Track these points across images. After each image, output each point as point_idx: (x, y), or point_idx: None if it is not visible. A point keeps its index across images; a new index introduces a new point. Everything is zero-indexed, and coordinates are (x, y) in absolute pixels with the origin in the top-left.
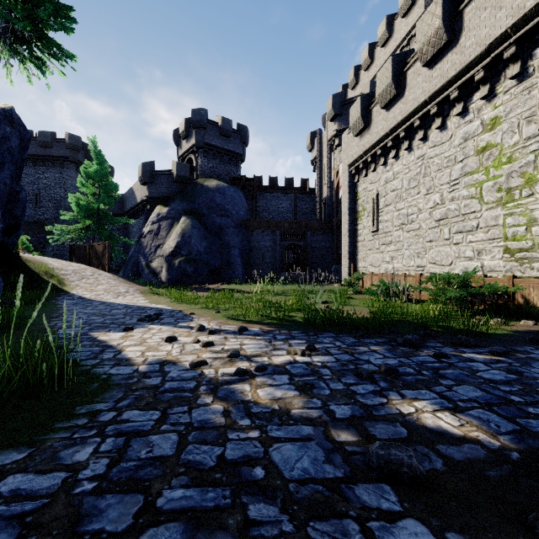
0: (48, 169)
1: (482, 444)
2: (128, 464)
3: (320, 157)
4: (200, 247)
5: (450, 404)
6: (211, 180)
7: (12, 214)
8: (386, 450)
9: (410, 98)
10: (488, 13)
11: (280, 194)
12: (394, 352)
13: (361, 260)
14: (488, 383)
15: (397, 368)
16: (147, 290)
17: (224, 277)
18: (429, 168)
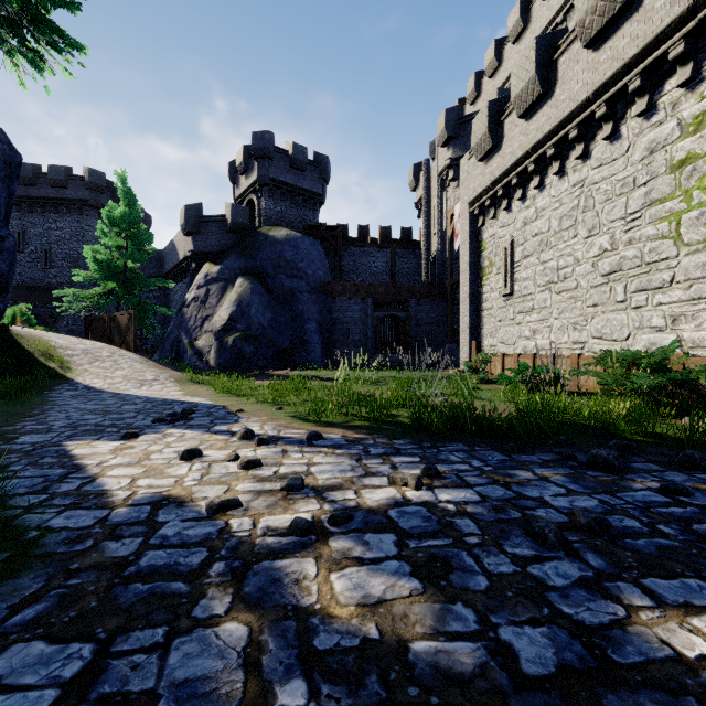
0: (61, 217)
1: None
2: None
3: (427, 198)
4: (263, 319)
5: None
6: (279, 229)
7: None
8: None
9: (563, 98)
10: None
11: (373, 248)
12: (582, 481)
13: (488, 336)
14: None
15: (607, 519)
16: (185, 378)
17: (296, 360)
18: (591, 199)
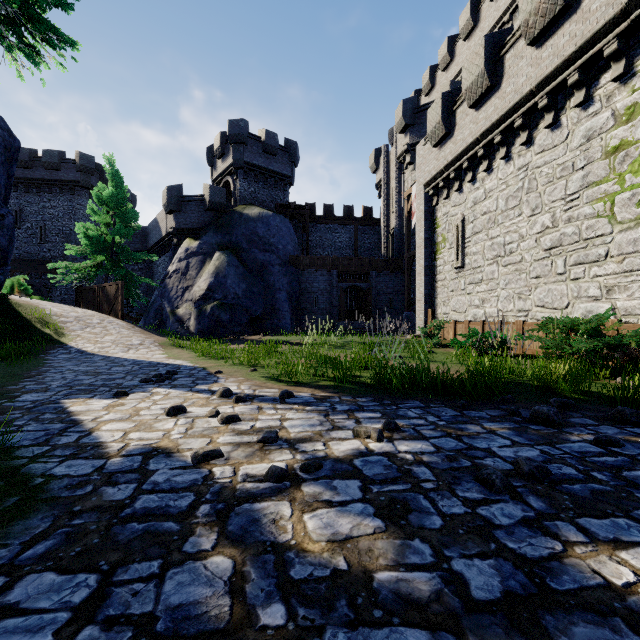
0: (55, 196)
1: None
2: None
3: (387, 180)
4: (238, 289)
5: None
6: (253, 208)
7: None
8: None
9: (509, 90)
10: None
11: (338, 225)
12: (525, 434)
13: (441, 305)
14: None
15: (547, 467)
16: (168, 342)
17: (268, 327)
18: (534, 181)
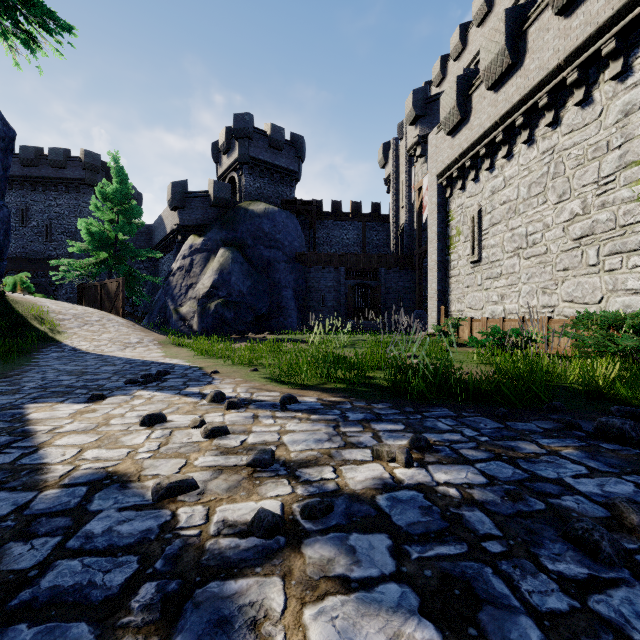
0: (61, 195)
1: None
2: None
3: (396, 174)
4: (243, 286)
5: None
6: (258, 203)
7: None
8: None
9: (533, 67)
10: None
11: (345, 222)
12: (601, 457)
13: (455, 302)
14: None
15: None
16: (168, 341)
17: (273, 325)
18: (562, 165)
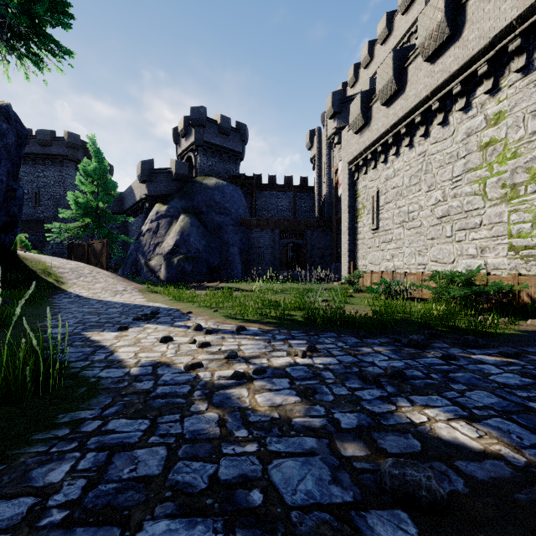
0: (47, 168)
1: (506, 460)
2: (107, 486)
3: (319, 155)
4: (199, 245)
5: (464, 412)
6: (210, 178)
7: (9, 211)
8: (401, 469)
9: (411, 94)
10: (492, 6)
11: (280, 192)
12: (399, 353)
13: (361, 258)
14: (503, 388)
15: (404, 371)
16: (145, 289)
17: (223, 275)
18: (430, 165)
